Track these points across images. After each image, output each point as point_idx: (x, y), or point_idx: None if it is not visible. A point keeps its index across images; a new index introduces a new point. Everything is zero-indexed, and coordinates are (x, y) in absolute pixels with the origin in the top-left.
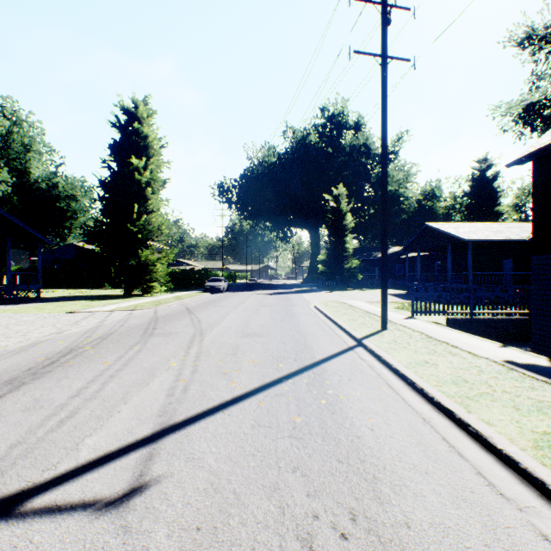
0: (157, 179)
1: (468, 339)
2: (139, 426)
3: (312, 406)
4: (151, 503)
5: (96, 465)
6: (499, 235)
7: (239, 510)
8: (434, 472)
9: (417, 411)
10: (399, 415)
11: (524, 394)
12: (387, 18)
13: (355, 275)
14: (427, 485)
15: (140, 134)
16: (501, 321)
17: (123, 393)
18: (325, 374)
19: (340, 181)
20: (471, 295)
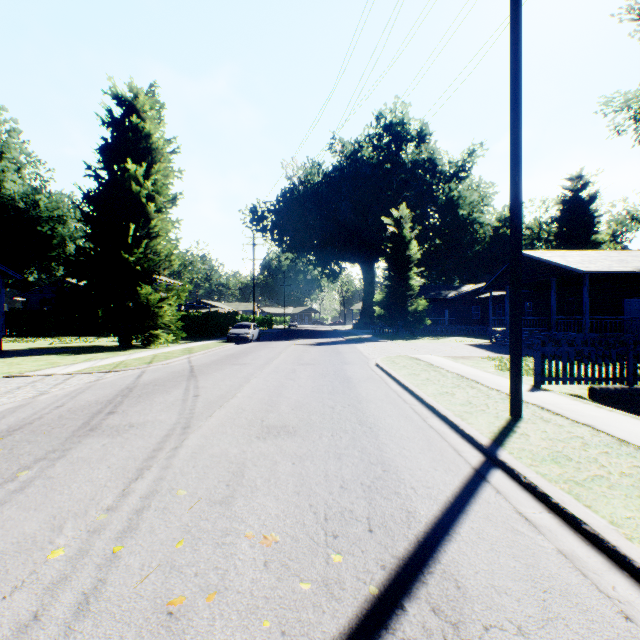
0: (163, 192)
1: None
2: None
3: None
4: None
5: None
6: (626, 265)
7: None
8: None
9: None
10: None
11: None
12: None
13: (421, 319)
14: None
15: (140, 132)
16: None
17: None
18: (471, 621)
19: (400, 203)
20: (630, 352)
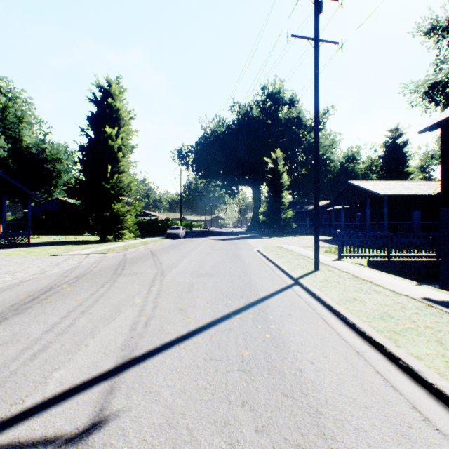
0: (126, 145)
1: (389, 279)
2: (103, 360)
3: (258, 340)
4: (108, 439)
5: (61, 399)
6: (410, 191)
7: (192, 447)
8: (372, 406)
9: (351, 344)
10: (335, 348)
11: (445, 329)
12: (319, 7)
13: (290, 224)
14: (367, 419)
15: (113, 108)
16: (413, 263)
17: (91, 328)
18: (268, 310)
19: (277, 147)
20: (388, 241)
